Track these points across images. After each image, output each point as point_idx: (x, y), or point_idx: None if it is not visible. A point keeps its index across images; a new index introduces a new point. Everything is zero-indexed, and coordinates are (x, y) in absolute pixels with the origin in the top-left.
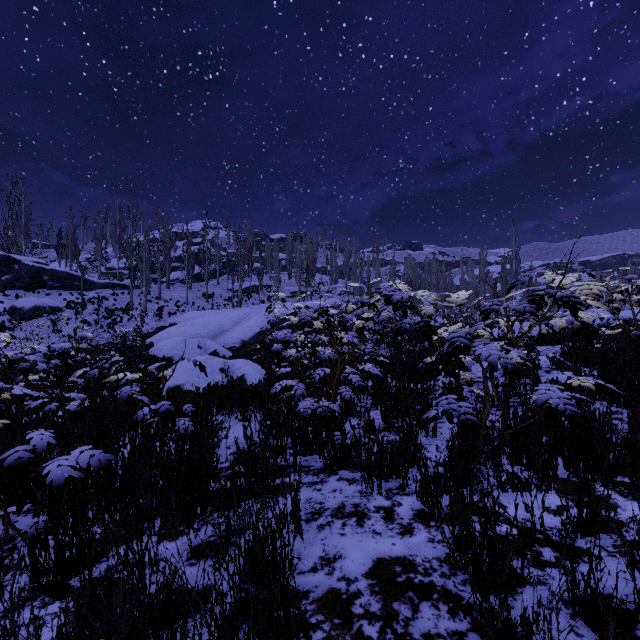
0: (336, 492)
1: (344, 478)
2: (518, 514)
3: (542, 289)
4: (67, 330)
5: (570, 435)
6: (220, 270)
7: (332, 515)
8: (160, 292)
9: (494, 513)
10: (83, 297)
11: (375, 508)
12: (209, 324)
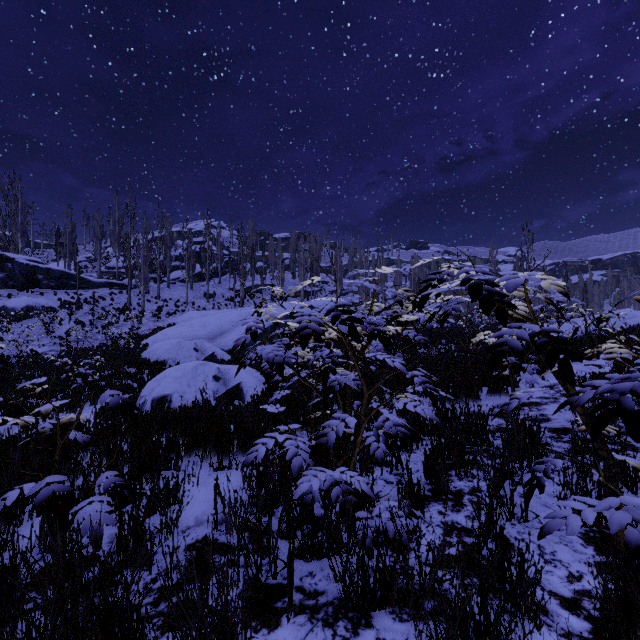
0: None
1: None
2: None
3: None
4: (60, 331)
5: None
6: (222, 269)
7: None
8: (159, 291)
9: None
10: (79, 297)
11: None
12: (208, 325)
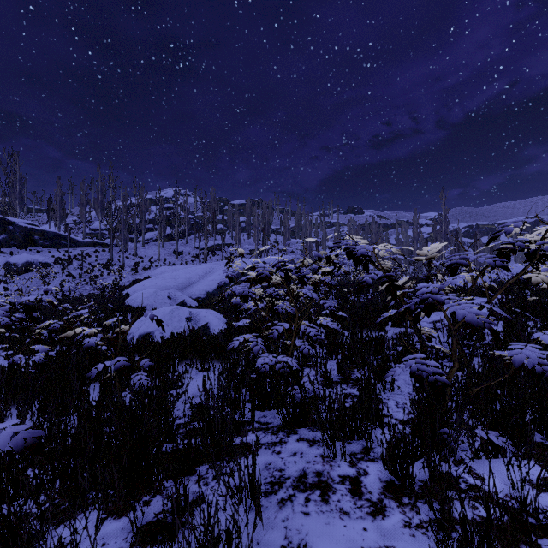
0: (296, 456)
1: (304, 438)
2: (499, 489)
3: (512, 242)
4: (54, 283)
5: (543, 396)
6: (188, 231)
7: (293, 486)
8: (136, 250)
9: (472, 487)
10: (69, 254)
11: (340, 478)
12: (178, 277)
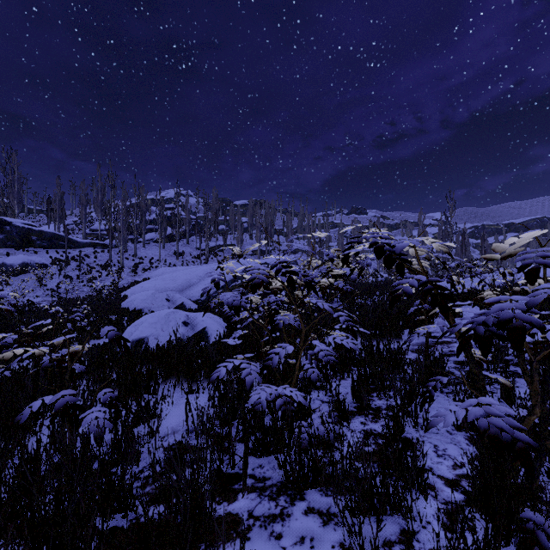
0: (304, 544)
1: (314, 509)
2: None
3: None
4: (51, 284)
5: None
6: (190, 231)
7: None
8: (136, 250)
9: None
10: (67, 255)
11: None
12: (178, 279)
